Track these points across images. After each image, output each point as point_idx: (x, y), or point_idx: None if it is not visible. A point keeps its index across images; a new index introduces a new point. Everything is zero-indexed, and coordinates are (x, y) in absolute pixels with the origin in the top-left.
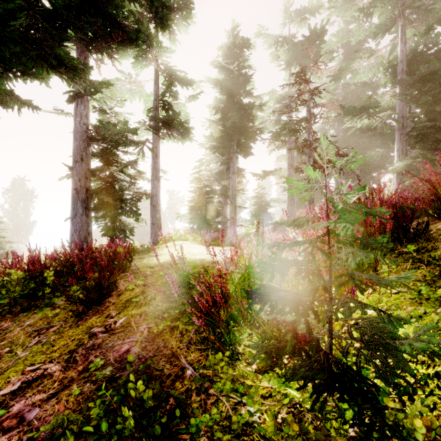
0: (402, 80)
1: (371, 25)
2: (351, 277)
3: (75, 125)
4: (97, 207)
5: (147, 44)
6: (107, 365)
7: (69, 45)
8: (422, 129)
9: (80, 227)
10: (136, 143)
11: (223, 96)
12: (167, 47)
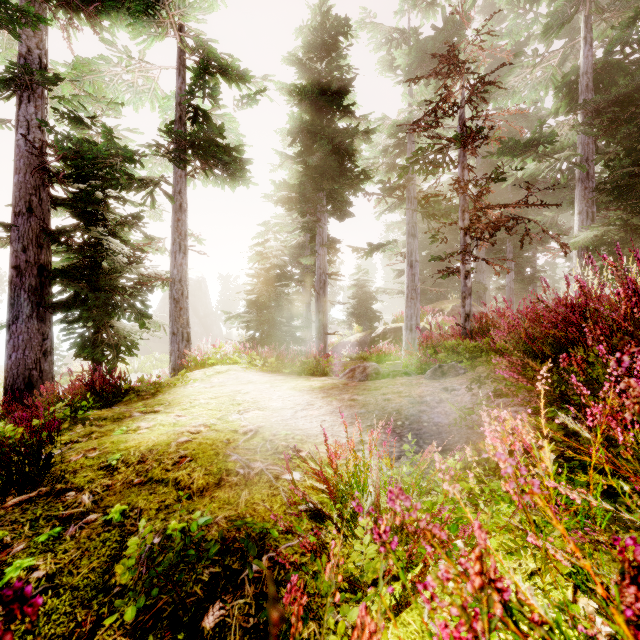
0: (590, 102)
1: (537, 17)
2: None
3: (15, 143)
4: (64, 303)
5: None
6: None
7: (17, 1)
8: (621, 179)
9: (25, 340)
10: (135, 179)
11: (304, 115)
12: None
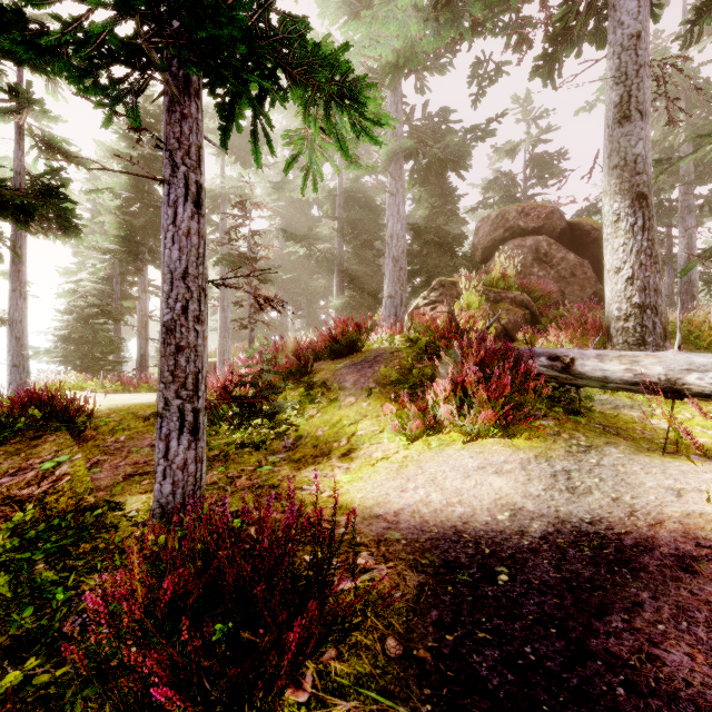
0: (339, 218)
1: None
2: (270, 386)
3: None
4: None
5: (24, 105)
6: (144, 447)
7: None
8: (353, 271)
9: None
10: None
11: (127, 178)
12: (57, 117)
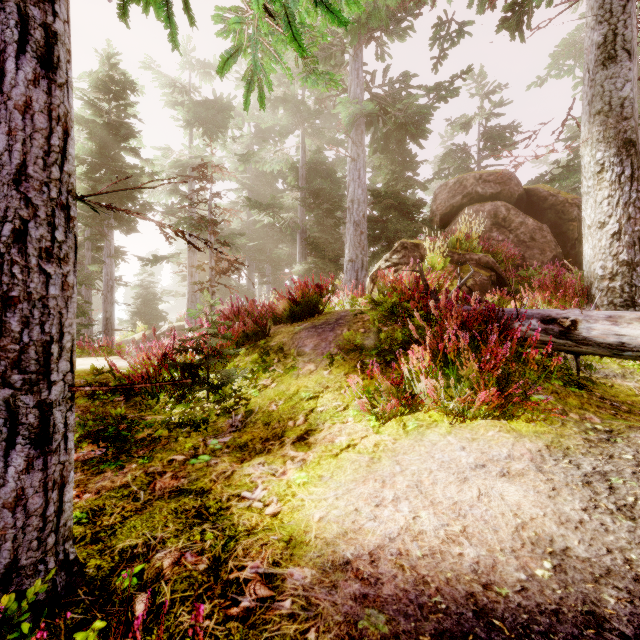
0: (302, 188)
1: (278, 118)
2: (218, 352)
3: None
4: None
5: None
6: None
7: None
8: (315, 238)
9: None
10: None
11: (92, 144)
12: None
